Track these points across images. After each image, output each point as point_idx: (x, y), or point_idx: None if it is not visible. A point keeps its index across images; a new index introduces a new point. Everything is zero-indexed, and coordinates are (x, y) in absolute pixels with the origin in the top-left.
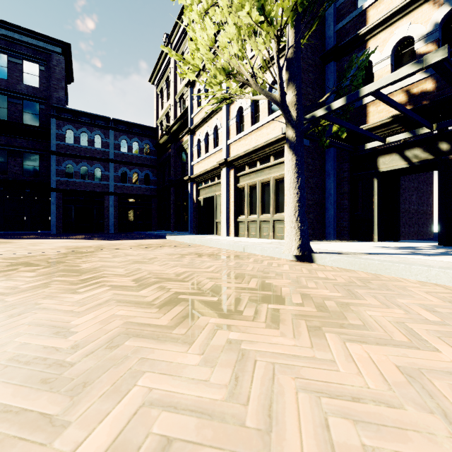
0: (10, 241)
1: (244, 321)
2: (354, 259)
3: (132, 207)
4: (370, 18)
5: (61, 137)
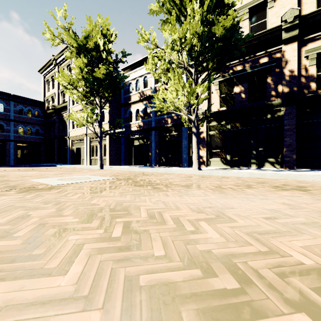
0: None
1: (81, 171)
2: (109, 167)
3: (26, 149)
4: (132, 98)
5: None
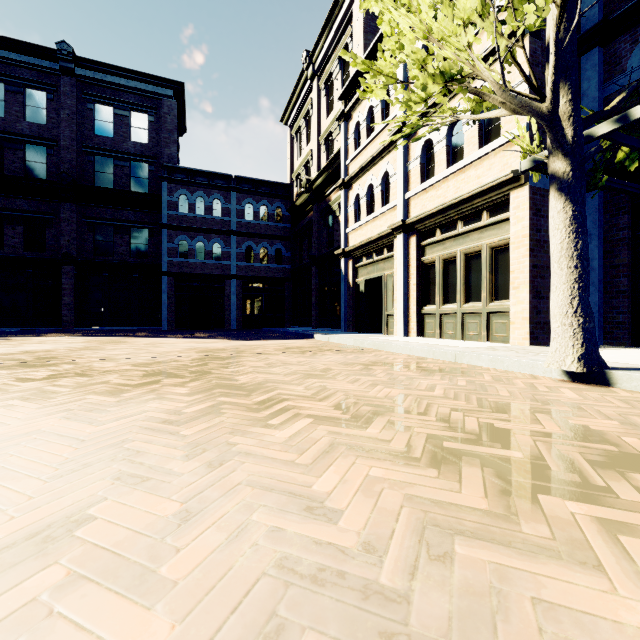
0: (124, 341)
1: None
2: None
3: (259, 295)
4: None
5: (174, 205)
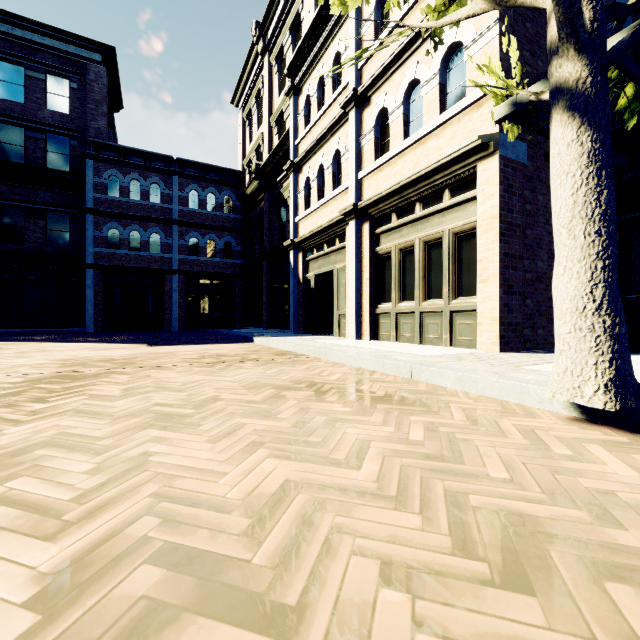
0: None
1: None
2: None
3: (206, 293)
4: None
5: (102, 187)
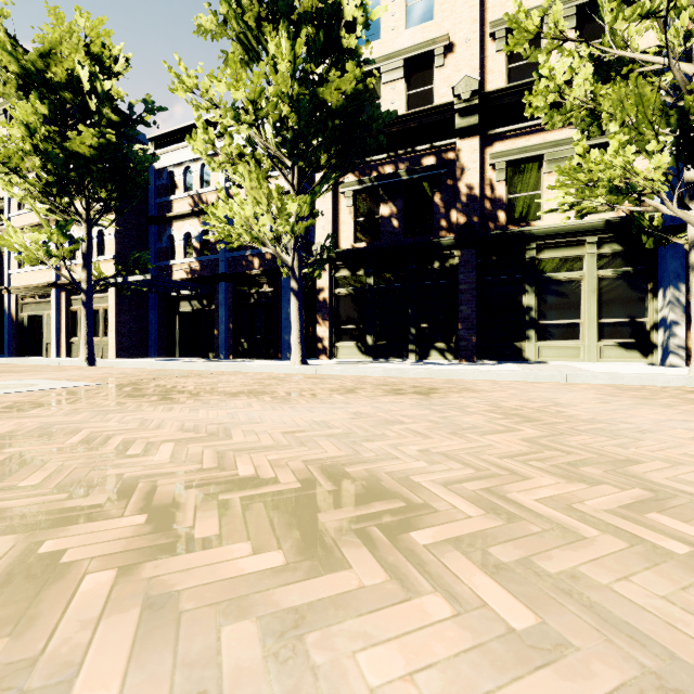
0: None
1: (27, 372)
2: (110, 362)
3: None
4: (174, 207)
5: None
